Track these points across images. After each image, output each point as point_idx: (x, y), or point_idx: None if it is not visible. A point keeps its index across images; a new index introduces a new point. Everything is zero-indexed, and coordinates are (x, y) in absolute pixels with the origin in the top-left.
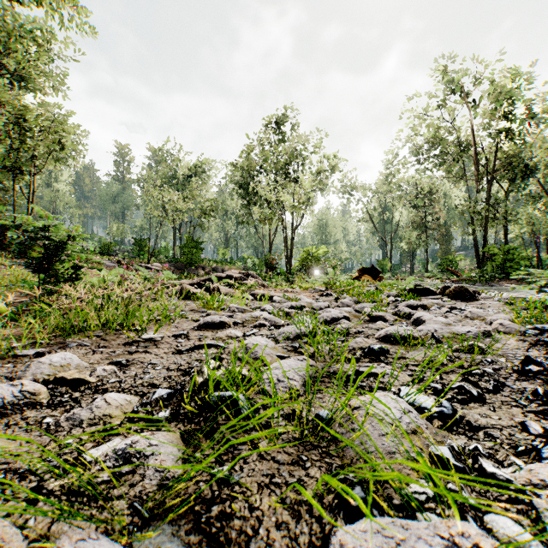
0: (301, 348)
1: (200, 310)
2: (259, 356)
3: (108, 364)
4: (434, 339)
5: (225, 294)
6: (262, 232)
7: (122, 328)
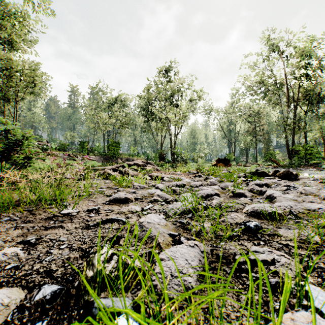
0: (188, 224)
1: (114, 187)
2: (153, 235)
3: (17, 243)
4: (293, 214)
5: (132, 176)
6: (156, 137)
7: (51, 203)
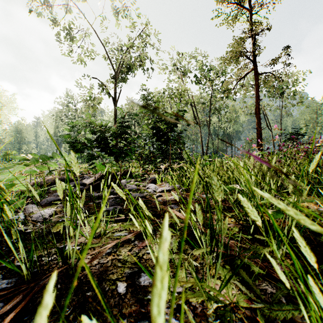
0: None
1: None
2: None
3: None
4: None
5: None
6: None
7: None
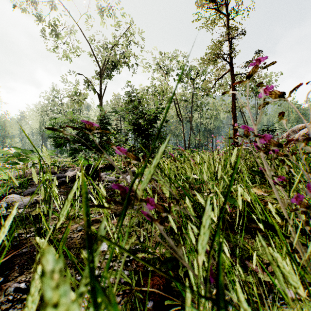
0: None
1: None
2: None
3: None
4: None
5: None
6: None
7: None
